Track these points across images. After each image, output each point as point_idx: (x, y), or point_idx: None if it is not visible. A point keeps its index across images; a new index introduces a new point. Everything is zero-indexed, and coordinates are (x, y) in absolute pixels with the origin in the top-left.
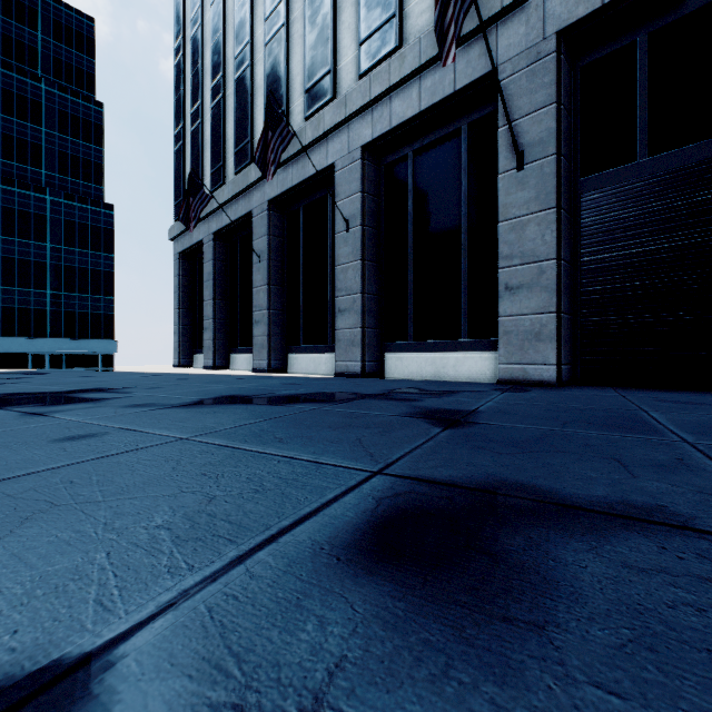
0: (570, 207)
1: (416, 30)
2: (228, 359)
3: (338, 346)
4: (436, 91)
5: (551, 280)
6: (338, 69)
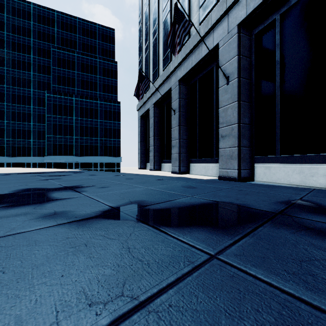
0: None
1: None
2: (160, 166)
3: (221, 159)
4: None
5: None
6: None
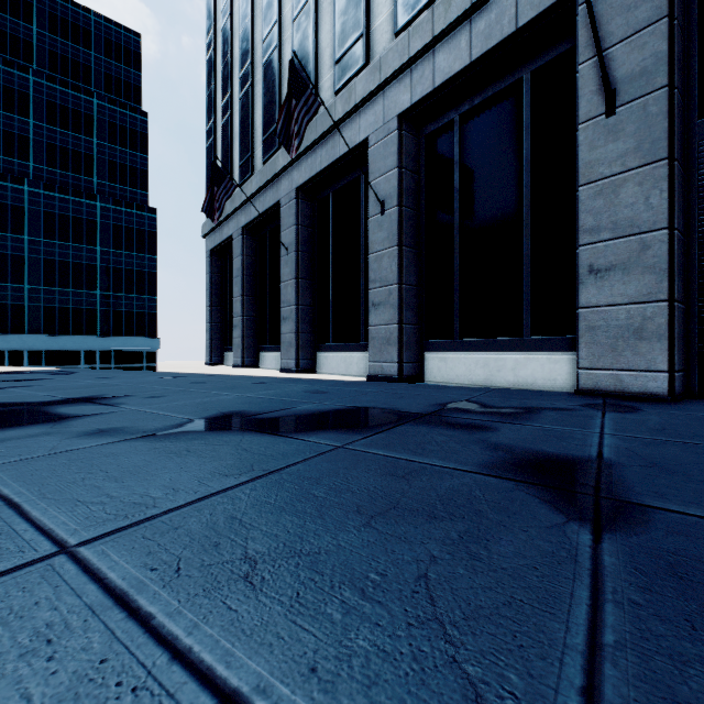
0: (683, 159)
1: None
2: (257, 358)
3: (372, 345)
4: (492, 34)
5: (659, 258)
6: (372, 31)
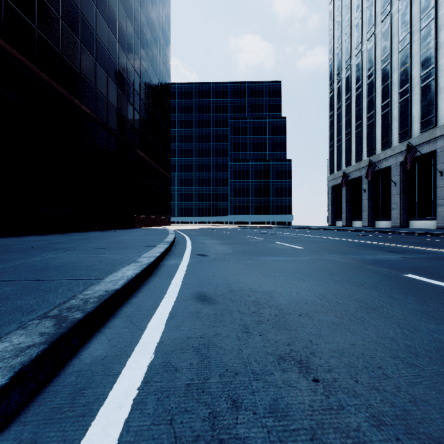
0: None
1: (415, 134)
2: (351, 223)
3: (392, 219)
4: (420, 152)
5: None
6: (392, 138)
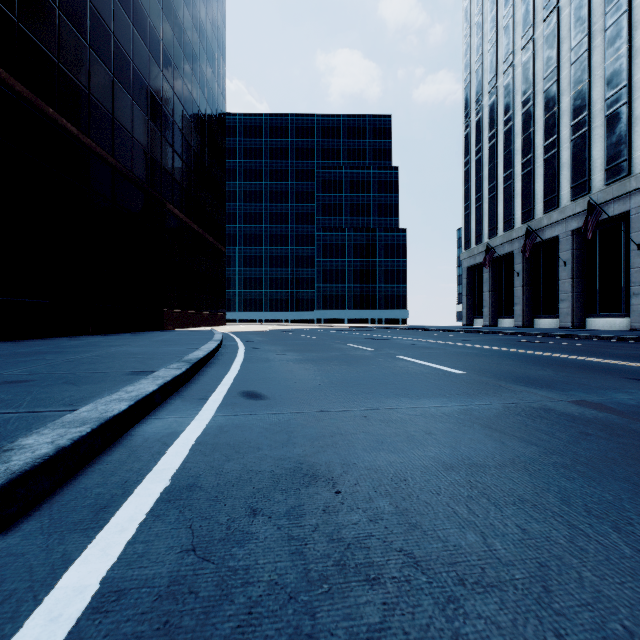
0: None
1: (596, 187)
2: (497, 322)
3: (560, 316)
4: (605, 214)
5: None
6: (560, 195)
